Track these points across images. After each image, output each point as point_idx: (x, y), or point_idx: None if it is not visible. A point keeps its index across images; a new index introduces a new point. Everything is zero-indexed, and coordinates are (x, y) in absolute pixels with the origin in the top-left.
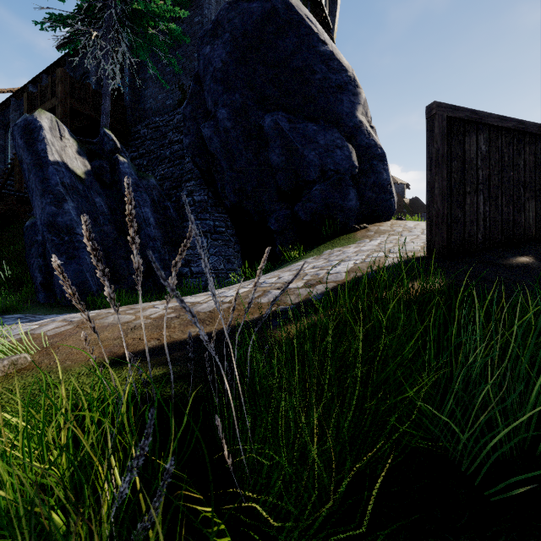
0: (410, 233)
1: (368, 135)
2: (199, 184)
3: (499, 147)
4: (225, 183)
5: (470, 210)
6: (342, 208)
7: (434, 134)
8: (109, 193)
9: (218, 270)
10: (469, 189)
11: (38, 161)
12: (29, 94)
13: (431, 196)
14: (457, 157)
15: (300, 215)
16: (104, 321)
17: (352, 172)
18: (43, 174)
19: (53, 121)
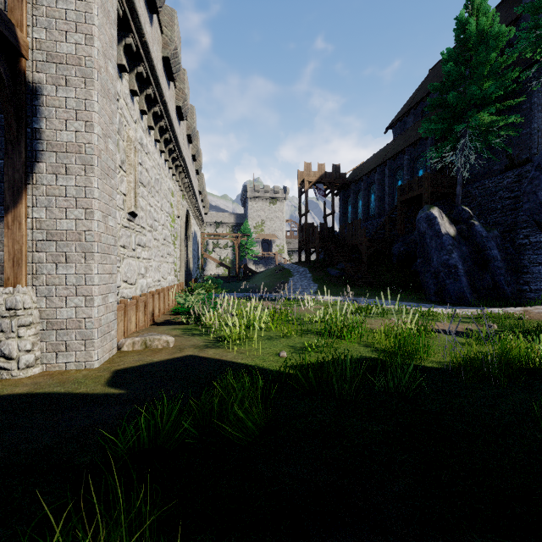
0: None
1: None
2: (534, 231)
3: None
4: None
5: None
6: None
7: None
8: (467, 243)
9: None
10: None
11: (436, 234)
12: (400, 186)
13: None
14: None
15: None
16: (534, 311)
17: None
18: (440, 241)
19: (438, 211)
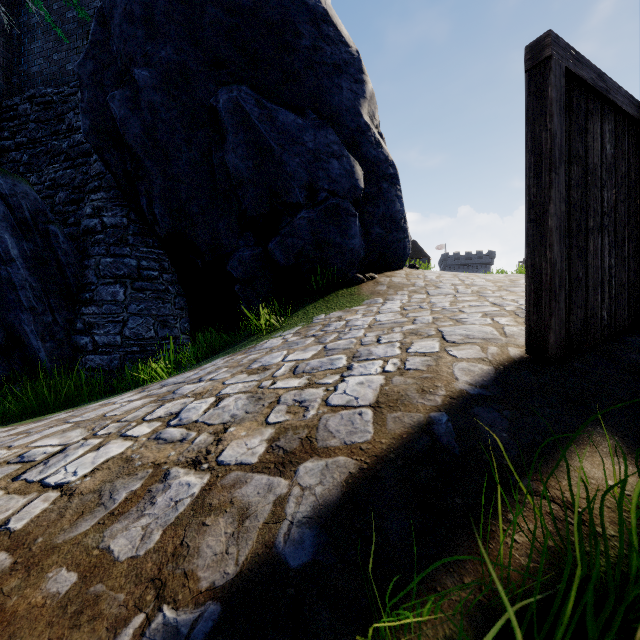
0: (439, 290)
1: (377, 145)
2: (114, 198)
3: (625, 152)
4: (154, 198)
5: (593, 263)
6: (341, 248)
7: (548, 101)
8: None
9: (144, 340)
10: (592, 224)
11: None
12: None
13: (539, 232)
14: (577, 158)
15: (278, 257)
16: None
17: (354, 196)
18: None
19: None
